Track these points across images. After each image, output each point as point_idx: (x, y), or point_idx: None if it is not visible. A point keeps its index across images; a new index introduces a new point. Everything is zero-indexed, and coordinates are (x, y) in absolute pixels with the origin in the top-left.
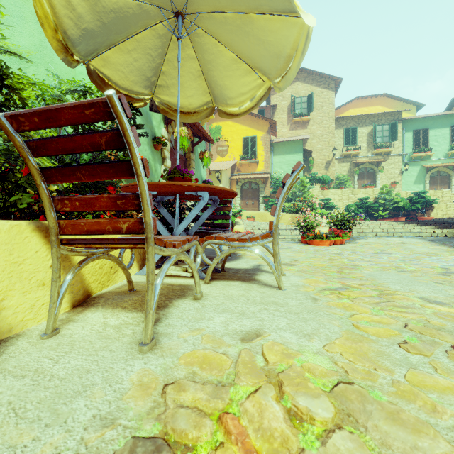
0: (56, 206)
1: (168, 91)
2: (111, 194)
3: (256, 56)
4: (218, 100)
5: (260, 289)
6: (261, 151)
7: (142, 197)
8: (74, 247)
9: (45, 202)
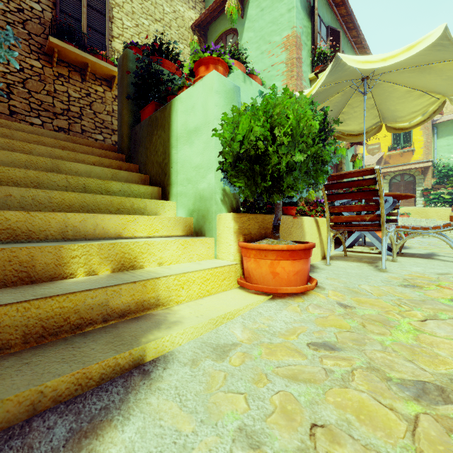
0: (329, 210)
1: (343, 123)
2: (362, 204)
3: (431, 86)
4: (386, 120)
5: (441, 262)
6: (418, 136)
7: (382, 205)
8: (331, 229)
9: (326, 209)
